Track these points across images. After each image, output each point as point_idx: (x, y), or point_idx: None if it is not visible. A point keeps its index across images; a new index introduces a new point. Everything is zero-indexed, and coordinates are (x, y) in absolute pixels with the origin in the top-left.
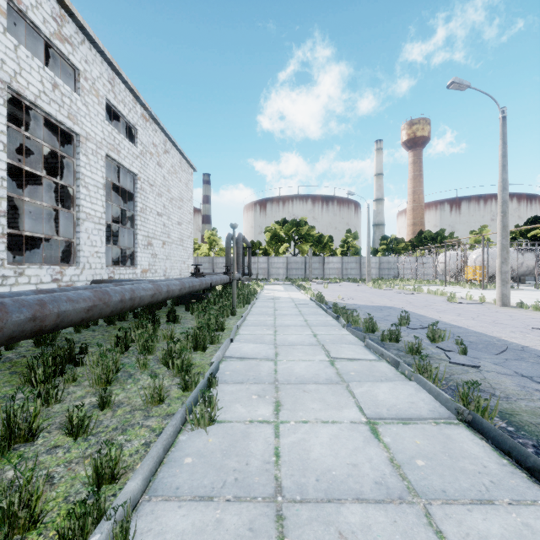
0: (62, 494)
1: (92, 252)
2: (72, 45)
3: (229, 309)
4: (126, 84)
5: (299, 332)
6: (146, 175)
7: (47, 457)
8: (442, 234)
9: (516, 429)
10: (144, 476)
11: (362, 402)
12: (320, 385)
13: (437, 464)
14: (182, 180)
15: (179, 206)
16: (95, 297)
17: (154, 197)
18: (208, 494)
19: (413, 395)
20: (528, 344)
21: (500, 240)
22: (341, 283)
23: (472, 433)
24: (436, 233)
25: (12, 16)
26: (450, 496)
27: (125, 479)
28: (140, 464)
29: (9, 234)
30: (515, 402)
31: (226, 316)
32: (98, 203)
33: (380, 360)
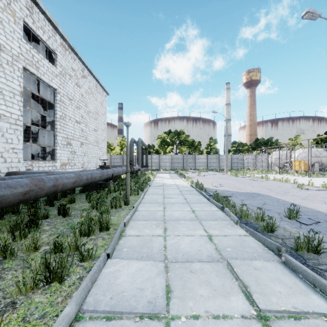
0: None
1: (7, 148)
2: None
3: (125, 197)
4: (45, 15)
5: (191, 230)
6: (65, 91)
7: None
8: (271, 140)
9: None
10: None
11: None
12: None
13: None
14: (98, 100)
15: (95, 117)
16: None
17: (73, 109)
18: None
19: None
20: None
21: None
22: (207, 172)
23: None
24: (267, 139)
25: None
26: None
27: None
28: None
29: None
30: None
31: (119, 207)
32: (14, 107)
33: None
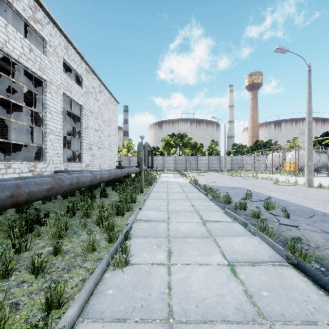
0: (23, 317)
1: (54, 153)
2: (41, 25)
3: (139, 188)
4: (76, 50)
5: (183, 203)
6: (88, 106)
7: (16, 289)
8: (270, 143)
9: (326, 269)
10: (80, 304)
11: (224, 251)
12: (196, 238)
13: (276, 294)
14: (110, 109)
15: (108, 125)
16: (53, 182)
17: (93, 120)
18: (123, 316)
19: (257, 245)
20: (327, 211)
21: (307, 146)
22: (208, 172)
23: (298, 272)
24: (266, 142)
25: (4, 6)
26: (287, 318)
27: (67, 306)
28: (77, 296)
29: (3, 142)
30: (323, 250)
31: (137, 193)
32: (58, 123)
33: (234, 222)
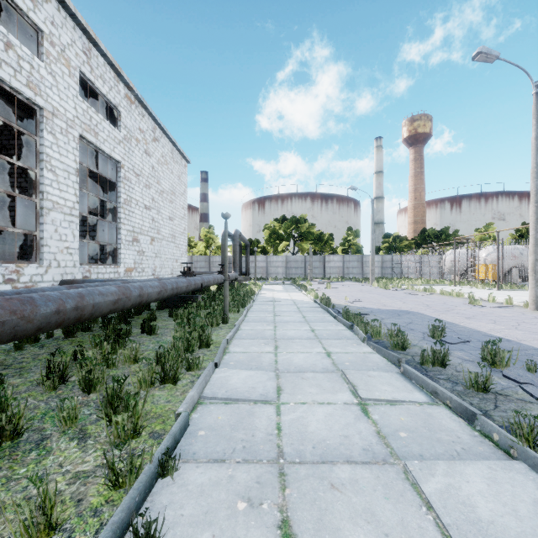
0: None
1: (61, 248)
2: (32, 1)
3: (221, 314)
4: (106, 58)
5: (307, 348)
6: (131, 163)
7: None
8: (446, 232)
9: None
10: None
11: (453, 529)
12: (357, 466)
13: None
14: (174, 172)
15: (170, 200)
16: (3, 309)
17: (141, 189)
18: None
19: None
20: None
21: (534, 234)
22: (343, 282)
23: None
24: (440, 230)
25: None
26: None
27: None
28: None
29: None
30: None
31: (216, 325)
32: (69, 191)
33: (434, 403)
